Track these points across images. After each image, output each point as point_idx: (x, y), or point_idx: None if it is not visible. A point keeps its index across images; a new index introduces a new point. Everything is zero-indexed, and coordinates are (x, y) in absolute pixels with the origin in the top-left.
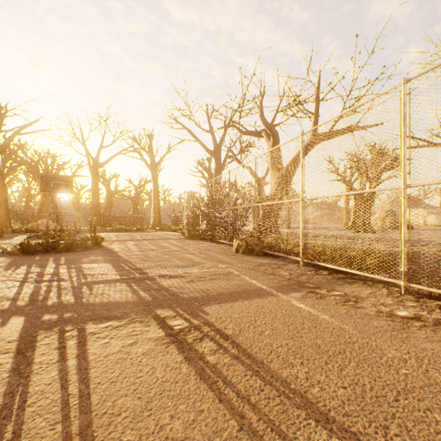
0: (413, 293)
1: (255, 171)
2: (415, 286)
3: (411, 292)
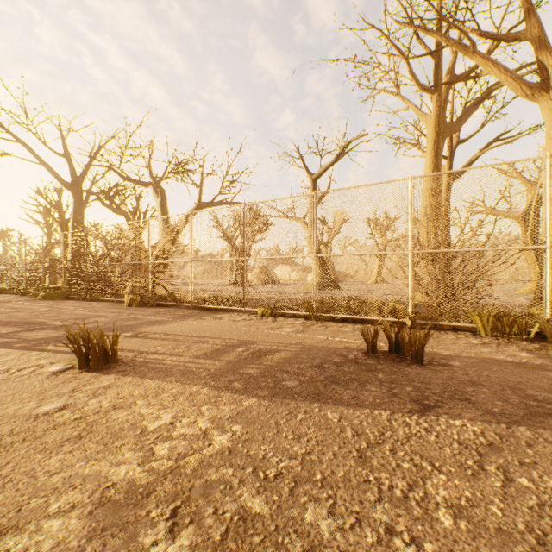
0: (249, 313)
1: (149, 231)
2: (249, 309)
3: (248, 313)
